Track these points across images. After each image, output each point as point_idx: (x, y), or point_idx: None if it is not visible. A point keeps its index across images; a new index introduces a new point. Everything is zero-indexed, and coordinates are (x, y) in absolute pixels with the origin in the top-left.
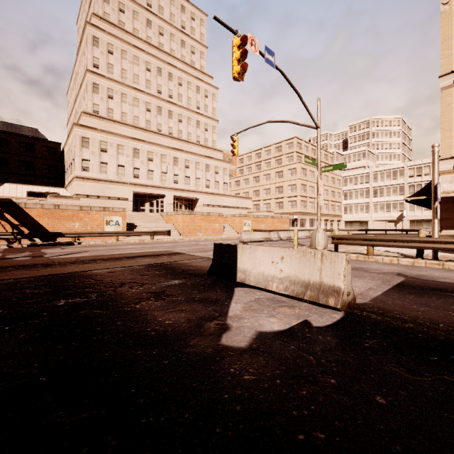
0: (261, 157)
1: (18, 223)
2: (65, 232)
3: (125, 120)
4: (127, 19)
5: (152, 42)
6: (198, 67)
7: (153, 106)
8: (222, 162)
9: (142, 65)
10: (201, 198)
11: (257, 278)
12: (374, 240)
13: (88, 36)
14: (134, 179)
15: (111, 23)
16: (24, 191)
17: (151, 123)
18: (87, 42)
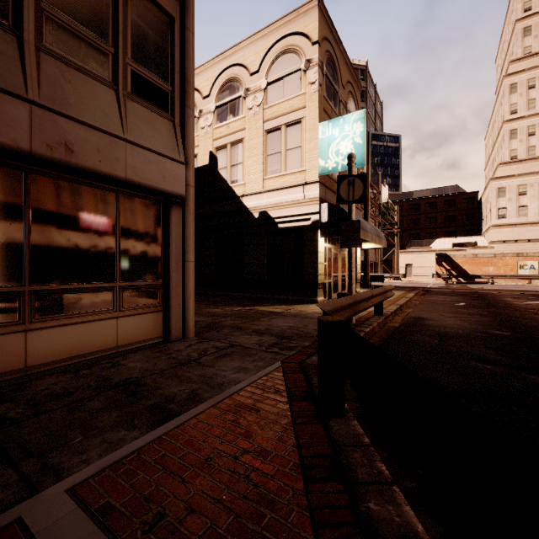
0: None
1: (449, 268)
2: (481, 274)
3: None
4: None
5: None
6: None
7: None
8: None
9: None
10: None
11: None
12: None
13: (504, 89)
14: None
15: (531, 55)
16: (449, 243)
17: None
18: (503, 95)
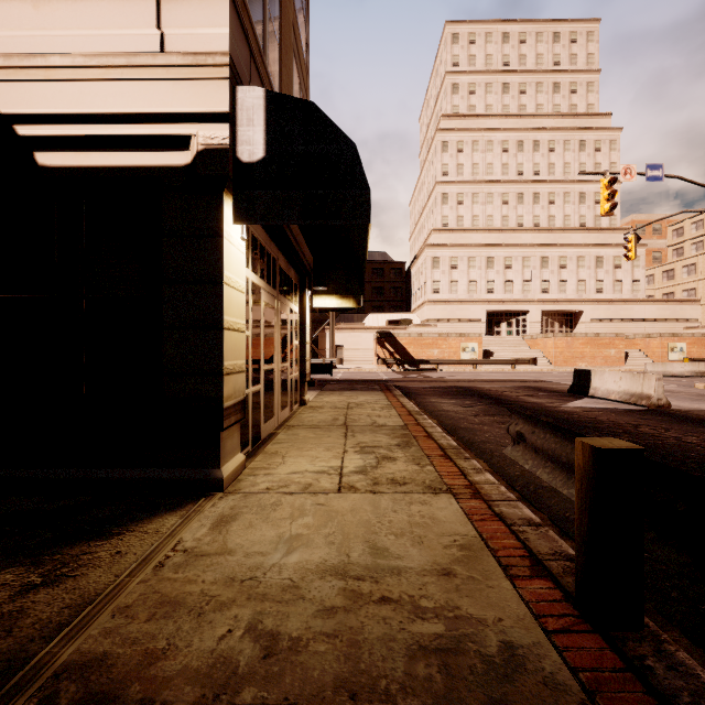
0: None
1: (393, 350)
2: (430, 359)
3: (476, 224)
4: (478, 99)
5: (509, 110)
6: (583, 109)
7: (511, 195)
8: None
9: (496, 149)
10: (586, 310)
11: (603, 392)
12: None
13: (437, 145)
14: (487, 295)
15: (460, 116)
16: (383, 320)
17: (508, 219)
18: (436, 152)
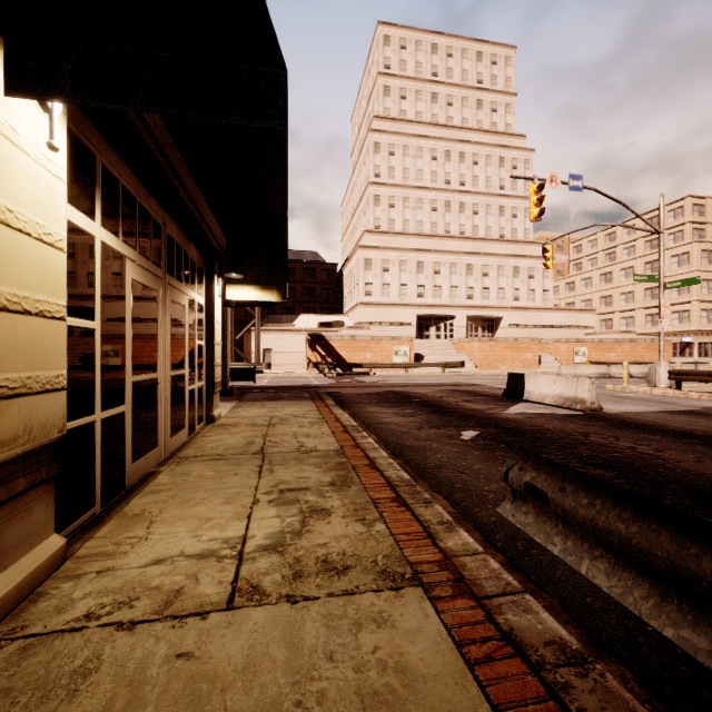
0: (616, 240)
1: (325, 354)
2: (363, 362)
3: (407, 229)
4: (409, 105)
5: (438, 120)
6: (502, 128)
7: (440, 202)
8: (540, 260)
9: (426, 156)
10: (505, 316)
11: (537, 396)
12: None
13: (370, 145)
14: (418, 299)
15: (392, 119)
16: (314, 322)
17: (437, 225)
18: (369, 152)
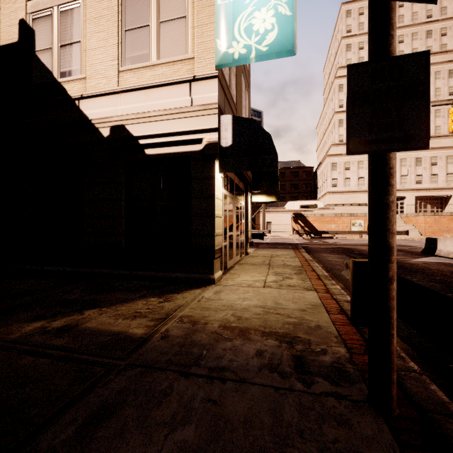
0: None
1: (303, 225)
2: (328, 230)
3: None
4: (365, 52)
5: None
6: (452, 46)
7: None
8: None
9: None
10: None
11: (444, 253)
12: None
13: (335, 87)
14: None
15: None
16: (297, 205)
17: None
18: (334, 92)
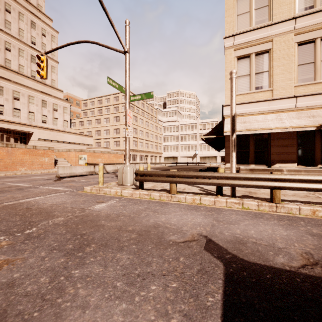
0: (102, 104)
1: None
2: None
3: None
4: None
5: None
6: (35, 4)
7: None
8: (62, 101)
9: None
10: (35, 132)
11: None
12: (177, 176)
13: None
14: None
15: None
16: None
17: None
18: None
